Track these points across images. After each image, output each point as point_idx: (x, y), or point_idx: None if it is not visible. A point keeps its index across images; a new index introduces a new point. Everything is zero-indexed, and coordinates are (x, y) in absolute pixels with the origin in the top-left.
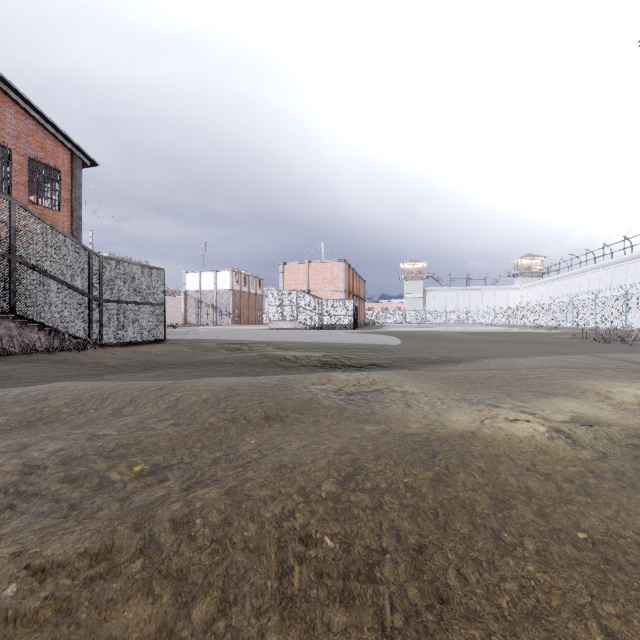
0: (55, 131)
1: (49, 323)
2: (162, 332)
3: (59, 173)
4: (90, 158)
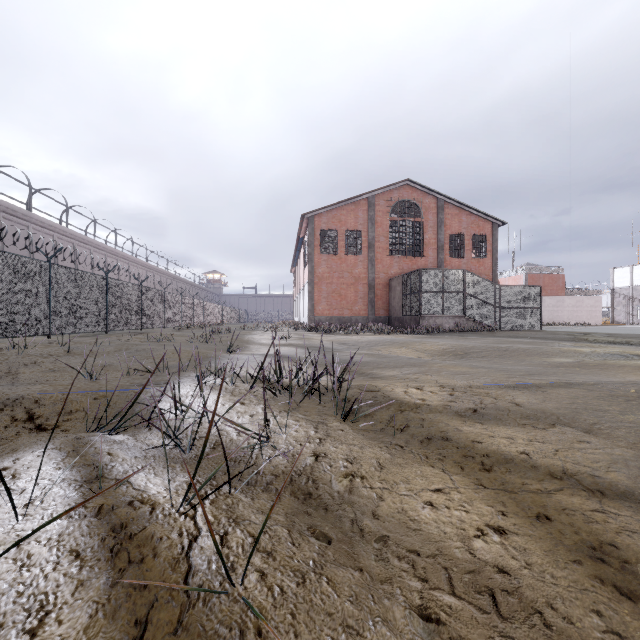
0: (483, 215)
1: (477, 319)
2: (539, 325)
3: (485, 237)
4: (502, 221)
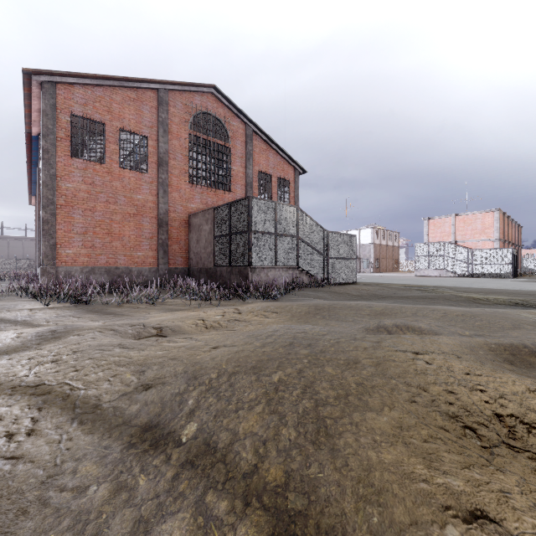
0: (288, 158)
1: (309, 271)
2: (354, 277)
3: (289, 182)
4: (303, 169)
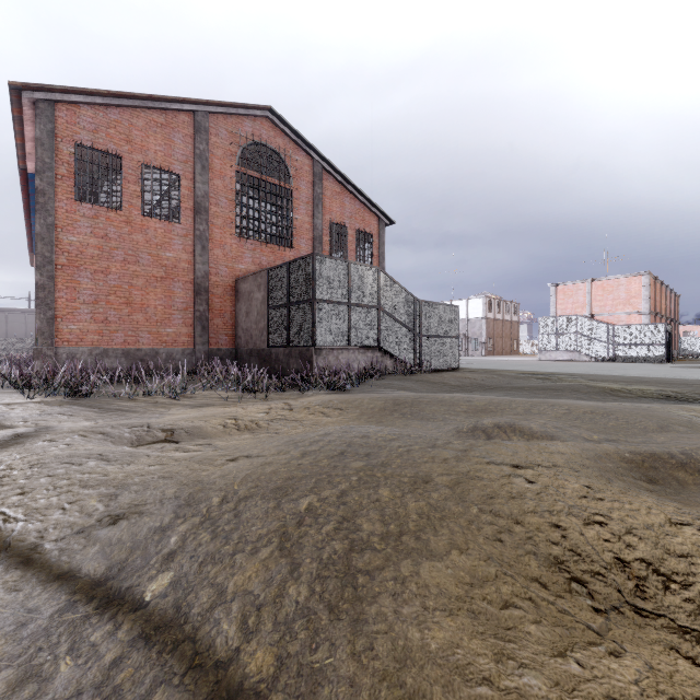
0: (370, 205)
1: (394, 353)
2: (456, 361)
3: (371, 236)
4: (390, 219)
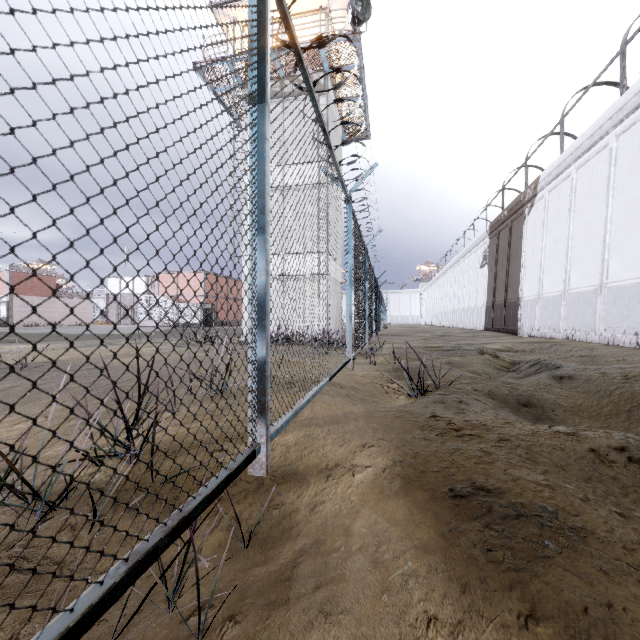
0: None
1: None
2: None
3: None
4: None
